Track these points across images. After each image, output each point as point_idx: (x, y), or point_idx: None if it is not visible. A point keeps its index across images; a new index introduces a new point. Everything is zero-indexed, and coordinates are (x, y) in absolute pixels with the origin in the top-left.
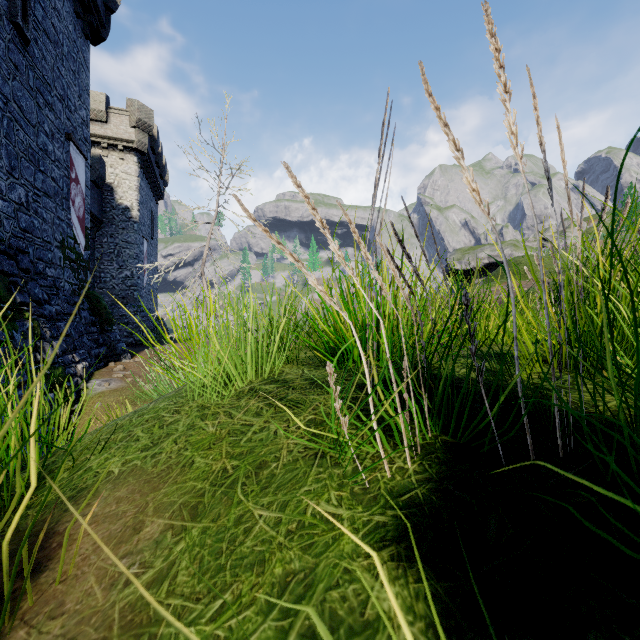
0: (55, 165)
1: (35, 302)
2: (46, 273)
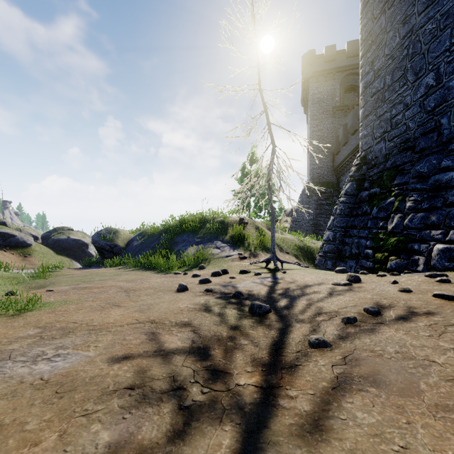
0: None
1: (418, 177)
2: None
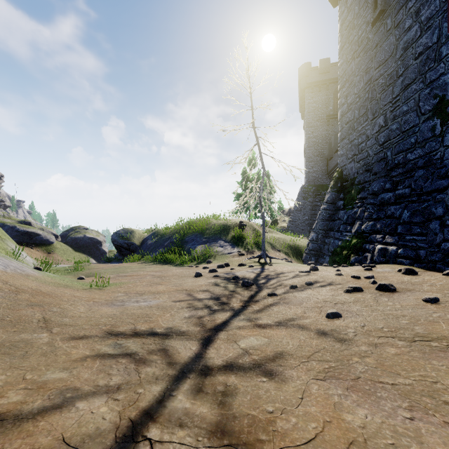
0: (424, 34)
1: (373, 194)
2: (407, 160)
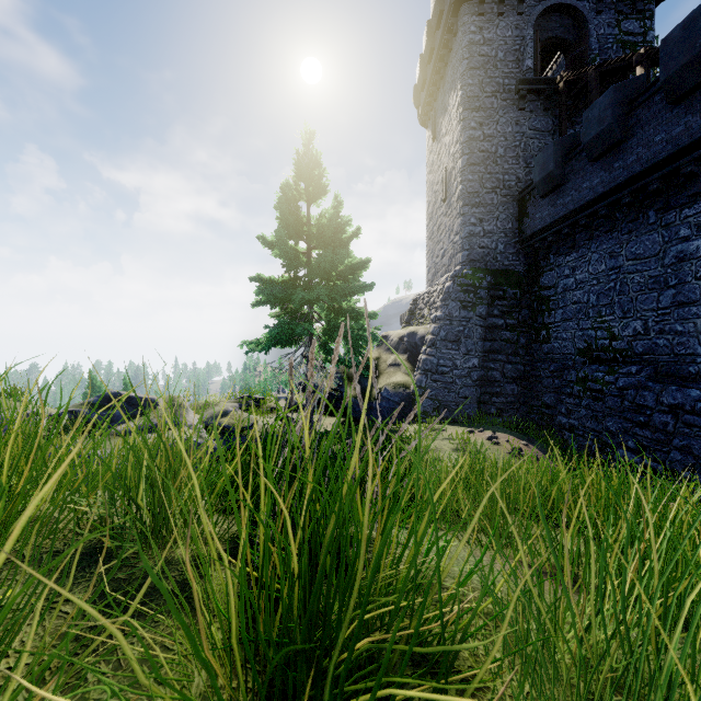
0: None
1: None
2: None
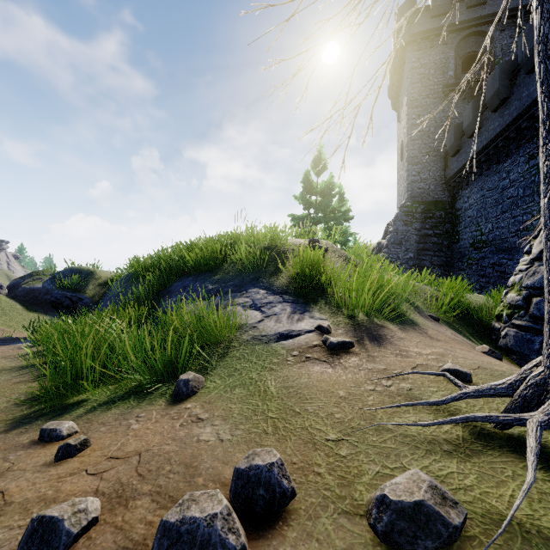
0: None
1: None
2: None
